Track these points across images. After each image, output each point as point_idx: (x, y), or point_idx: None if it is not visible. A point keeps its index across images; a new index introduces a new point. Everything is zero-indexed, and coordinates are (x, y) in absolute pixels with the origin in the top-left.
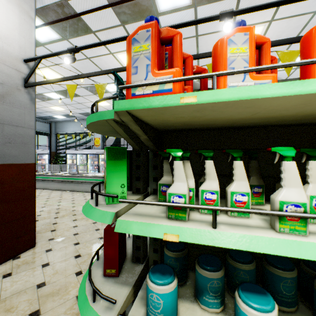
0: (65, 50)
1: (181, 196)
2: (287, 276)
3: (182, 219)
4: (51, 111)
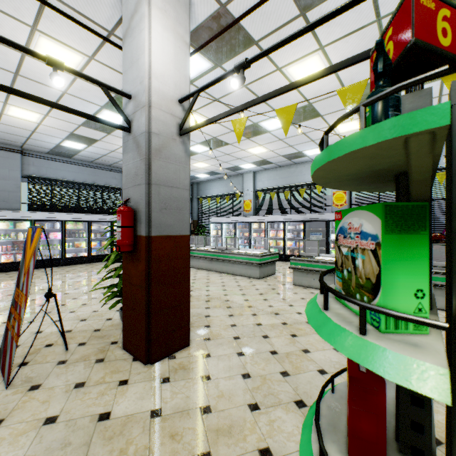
0: (230, 69)
1: None
2: None
3: None
4: (194, 170)
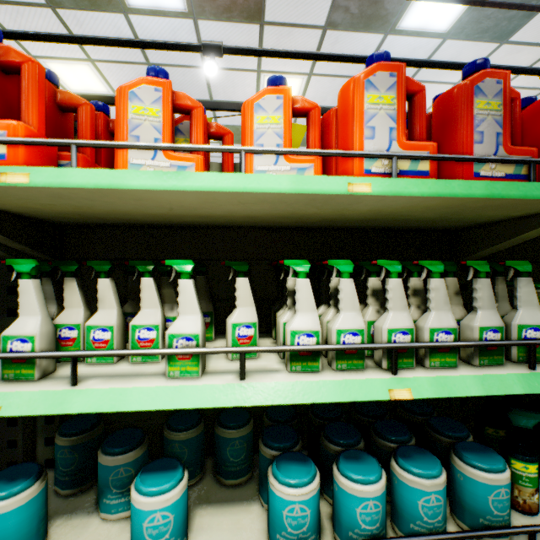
0: None
1: (26, 340)
2: (235, 436)
3: (28, 379)
4: None
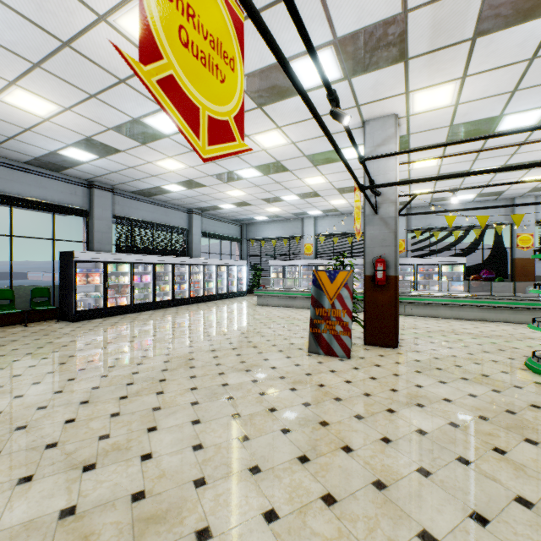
0: (446, 190)
1: None
2: None
3: None
4: (260, 213)
